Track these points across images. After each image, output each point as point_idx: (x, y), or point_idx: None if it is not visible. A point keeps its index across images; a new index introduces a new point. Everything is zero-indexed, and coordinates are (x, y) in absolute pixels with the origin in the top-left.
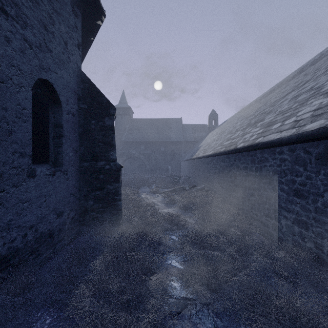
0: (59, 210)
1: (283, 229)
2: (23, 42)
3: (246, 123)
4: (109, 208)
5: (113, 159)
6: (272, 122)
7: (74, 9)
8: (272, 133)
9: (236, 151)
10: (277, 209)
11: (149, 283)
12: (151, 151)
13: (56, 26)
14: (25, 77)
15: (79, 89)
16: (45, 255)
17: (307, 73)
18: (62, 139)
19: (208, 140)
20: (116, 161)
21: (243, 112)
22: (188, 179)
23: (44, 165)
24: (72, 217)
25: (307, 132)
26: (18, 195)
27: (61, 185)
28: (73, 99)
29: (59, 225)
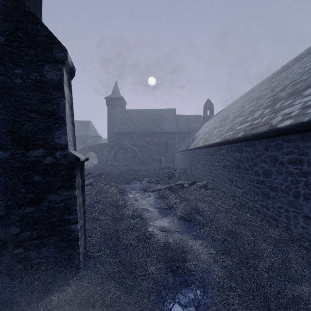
0: None
1: None
2: None
3: (267, 100)
4: (54, 237)
5: (60, 145)
6: None
7: None
8: None
9: (274, 134)
10: None
11: None
12: (144, 143)
13: None
14: None
15: None
16: None
17: None
18: None
19: (206, 129)
20: (66, 148)
21: (246, 97)
22: (184, 172)
23: None
24: None
25: None
26: None
27: None
28: None
29: None
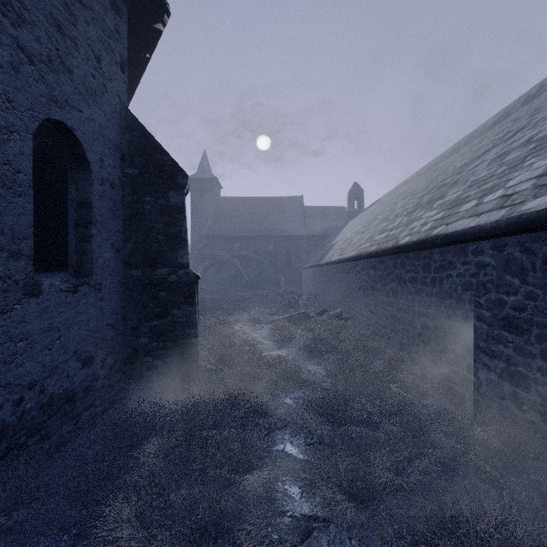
0: (86, 355)
1: (482, 387)
2: (17, 51)
3: (413, 203)
4: (177, 349)
5: (182, 264)
6: (460, 200)
7: (113, 0)
8: (461, 218)
9: (397, 251)
10: (470, 351)
11: (243, 490)
12: (252, 253)
13: (80, 28)
14: (20, 114)
15: (123, 141)
16: (59, 436)
17: (517, 117)
18: (92, 228)
19: (348, 232)
20: (188, 267)
21: (406, 186)
22: (314, 299)
23: (59, 275)
24: (110, 365)
25: (528, 215)
26: (5, 328)
27: (89, 309)
28: (111, 159)
29: (85, 380)
